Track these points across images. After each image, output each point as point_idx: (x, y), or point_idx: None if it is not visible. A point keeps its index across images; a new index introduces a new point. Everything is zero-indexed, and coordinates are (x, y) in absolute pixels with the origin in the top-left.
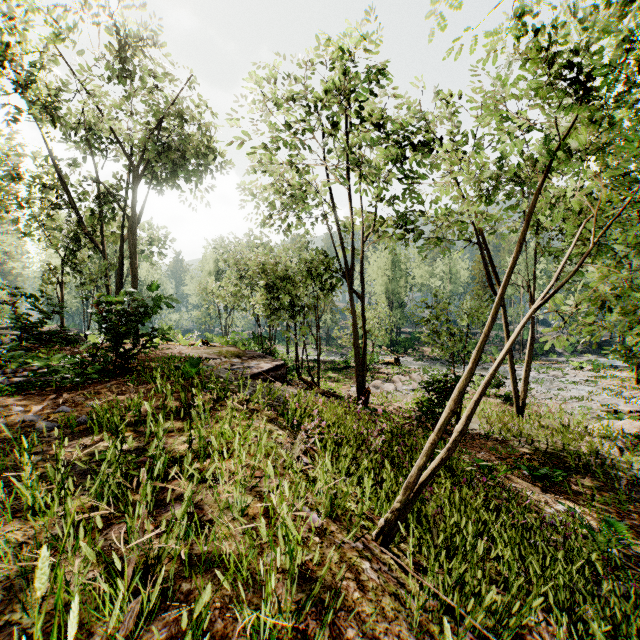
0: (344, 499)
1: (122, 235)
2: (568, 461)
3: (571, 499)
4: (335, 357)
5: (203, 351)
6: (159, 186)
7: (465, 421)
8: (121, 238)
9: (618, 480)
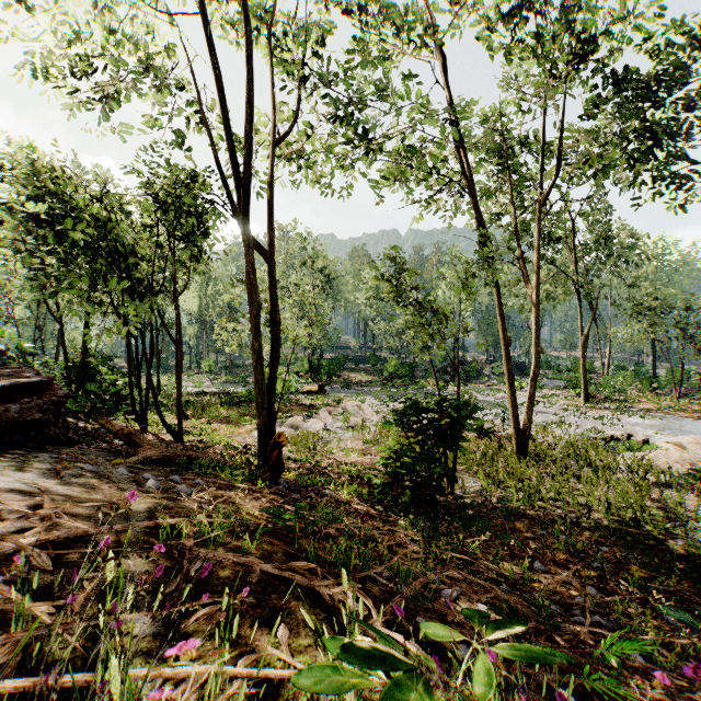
0: None
1: None
2: (672, 550)
3: None
4: (236, 388)
5: None
6: None
7: None
8: None
9: None
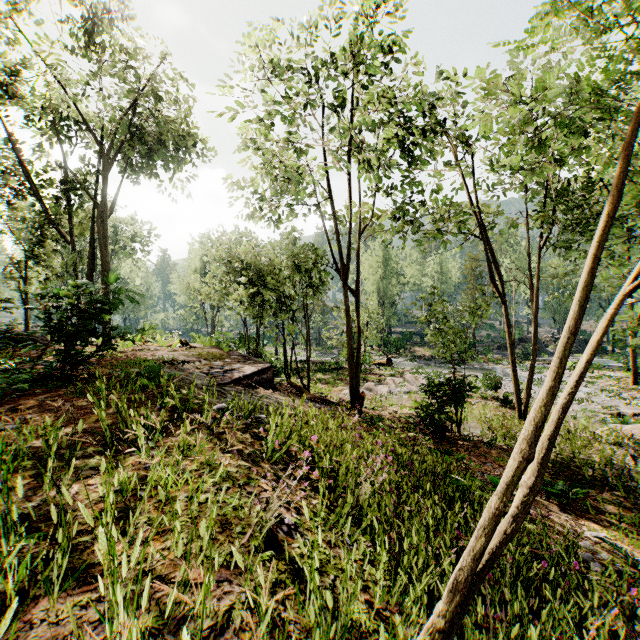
0: (349, 606)
1: (93, 225)
2: (580, 472)
3: (593, 520)
4: (326, 358)
5: (181, 353)
6: (135, 173)
7: (538, 470)
8: (92, 229)
9: None
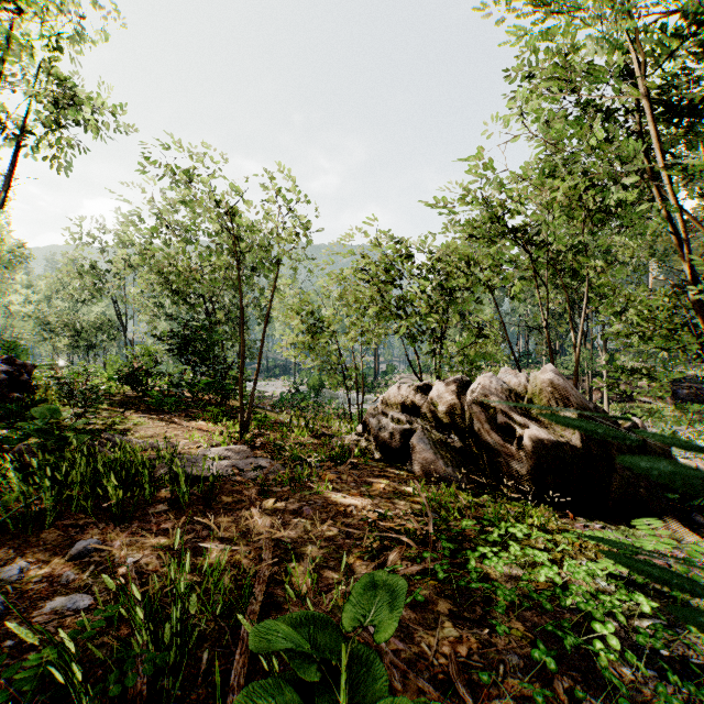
0: None
1: None
2: None
3: None
4: None
5: None
6: None
7: None
8: None
9: None
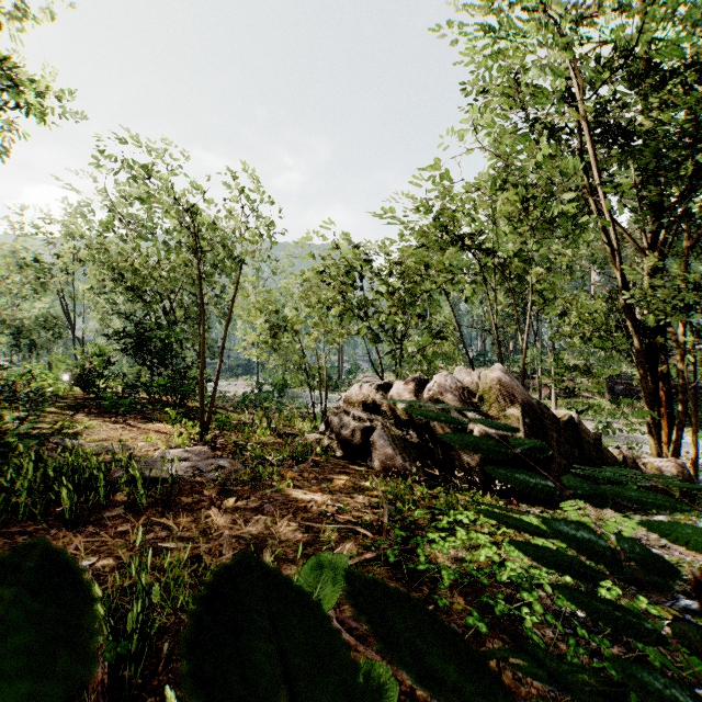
0: None
1: None
2: None
3: None
4: None
5: None
6: None
7: None
8: None
9: None
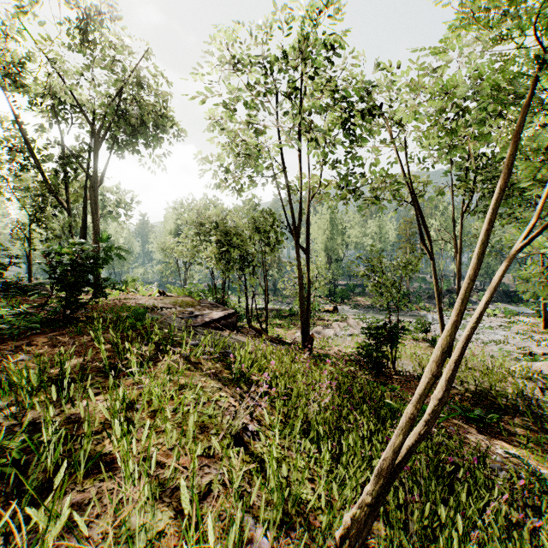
0: (299, 488)
1: (85, 194)
2: (496, 401)
3: (505, 440)
4: (281, 306)
5: (159, 301)
6: (121, 150)
7: (446, 386)
8: (84, 197)
9: (546, 420)
